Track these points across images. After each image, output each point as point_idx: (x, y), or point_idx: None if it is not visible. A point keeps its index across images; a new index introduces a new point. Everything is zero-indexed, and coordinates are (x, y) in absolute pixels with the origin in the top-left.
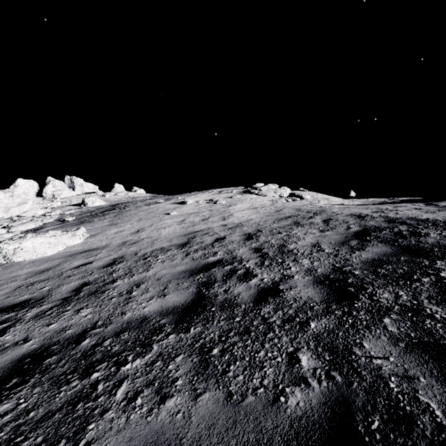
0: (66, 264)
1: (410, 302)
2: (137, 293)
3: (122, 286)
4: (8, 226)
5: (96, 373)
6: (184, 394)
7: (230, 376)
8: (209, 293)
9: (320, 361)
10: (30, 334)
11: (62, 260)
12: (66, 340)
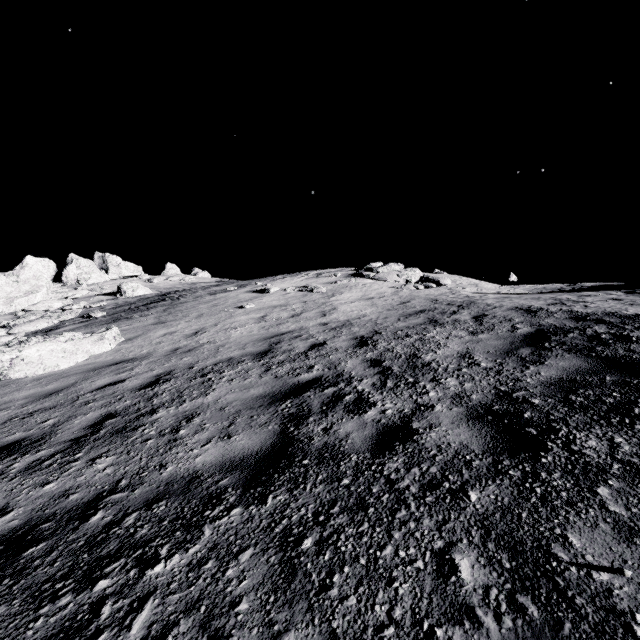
0: (86, 383)
1: (637, 457)
2: (187, 432)
3: (165, 420)
4: (8, 324)
5: (104, 581)
6: (250, 634)
7: (333, 597)
8: (299, 434)
9: (494, 571)
10: (12, 501)
11: (81, 376)
12: (66, 513)
